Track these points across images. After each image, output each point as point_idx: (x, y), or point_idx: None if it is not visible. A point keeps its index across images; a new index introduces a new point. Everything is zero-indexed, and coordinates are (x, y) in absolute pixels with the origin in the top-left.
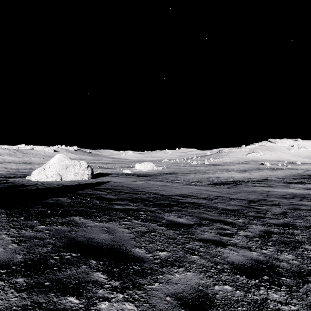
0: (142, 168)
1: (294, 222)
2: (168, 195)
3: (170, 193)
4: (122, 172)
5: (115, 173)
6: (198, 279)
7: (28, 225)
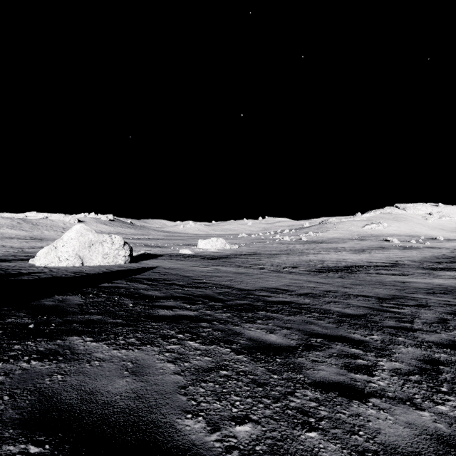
0: (209, 247)
1: None
2: (248, 290)
3: (251, 285)
4: (179, 252)
5: (167, 254)
6: None
7: None
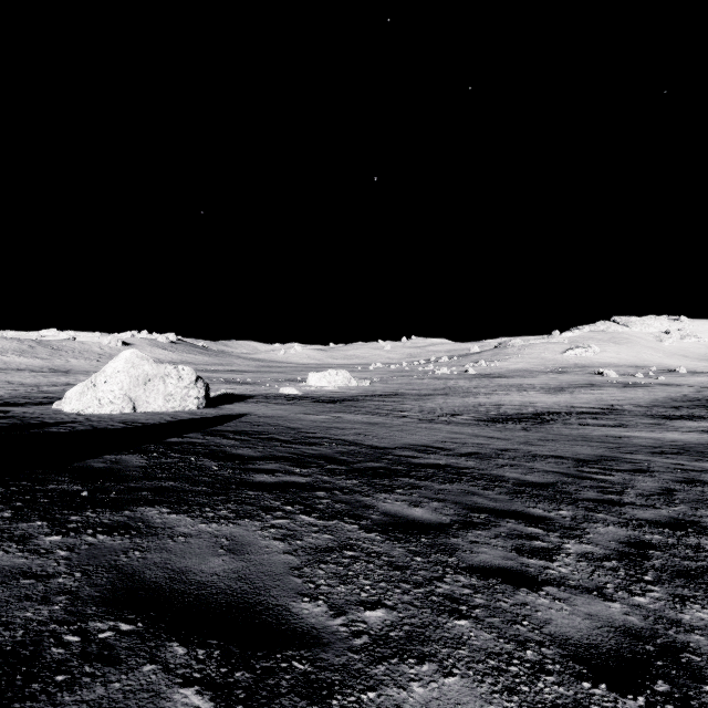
0: (324, 384)
1: (696, 517)
2: (385, 447)
3: (389, 441)
4: (278, 392)
5: (261, 394)
6: (478, 700)
7: (17, 534)
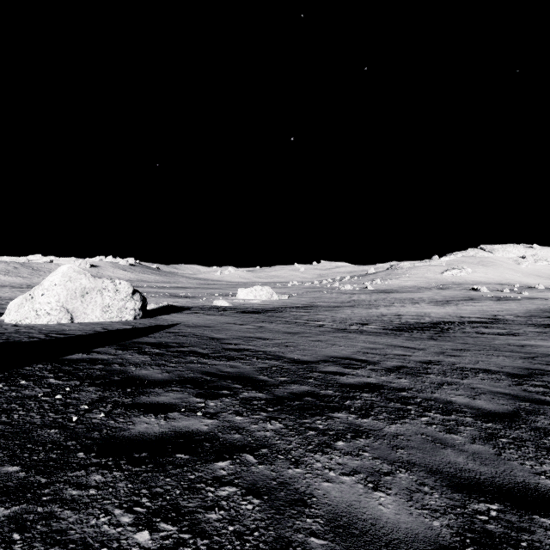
0: (251, 298)
1: None
2: (307, 361)
3: (311, 353)
4: (212, 304)
5: (198, 306)
6: None
7: None
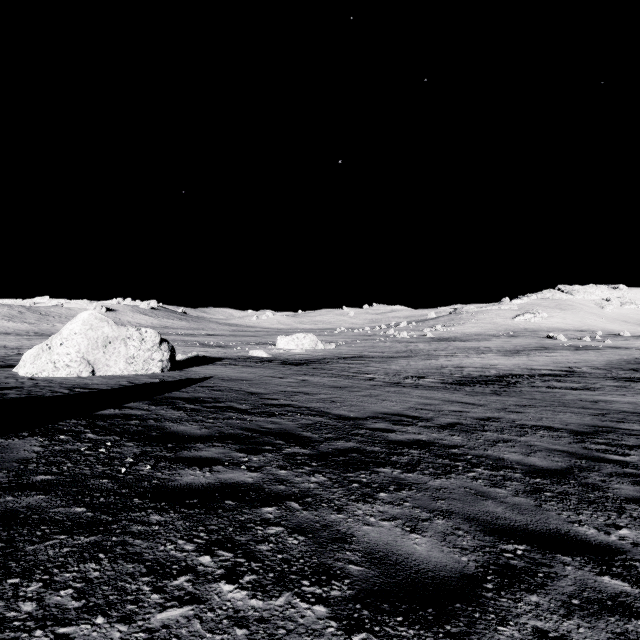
0: (292, 347)
1: None
2: (355, 418)
3: (359, 409)
4: (248, 354)
5: (232, 356)
6: None
7: None
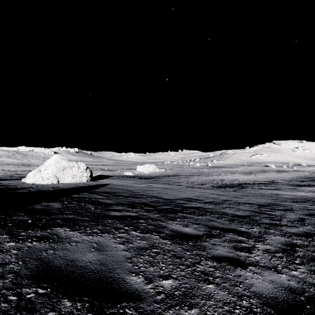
0: (144, 170)
1: None
2: (171, 199)
3: (173, 196)
4: (123, 174)
5: (116, 175)
6: None
7: None
